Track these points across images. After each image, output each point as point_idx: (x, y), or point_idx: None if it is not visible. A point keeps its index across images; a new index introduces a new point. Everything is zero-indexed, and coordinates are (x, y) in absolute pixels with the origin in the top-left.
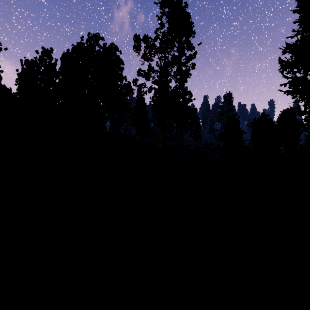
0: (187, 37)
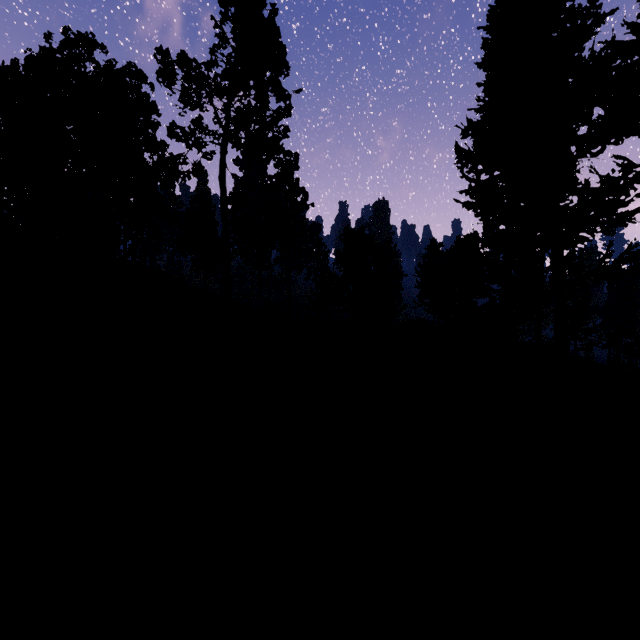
0: (276, 74)
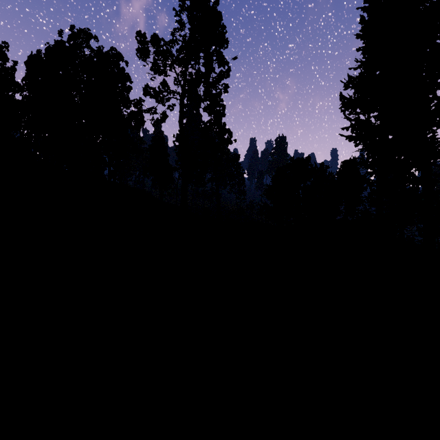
0: (218, 47)
